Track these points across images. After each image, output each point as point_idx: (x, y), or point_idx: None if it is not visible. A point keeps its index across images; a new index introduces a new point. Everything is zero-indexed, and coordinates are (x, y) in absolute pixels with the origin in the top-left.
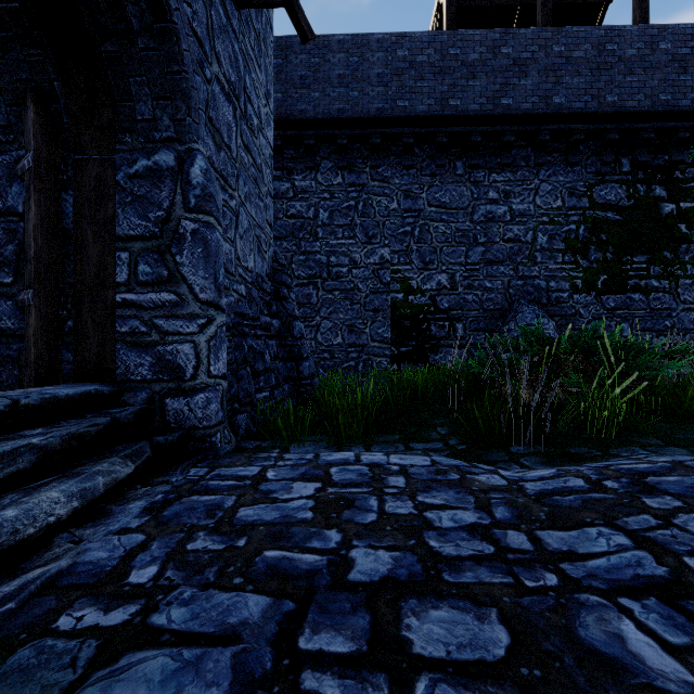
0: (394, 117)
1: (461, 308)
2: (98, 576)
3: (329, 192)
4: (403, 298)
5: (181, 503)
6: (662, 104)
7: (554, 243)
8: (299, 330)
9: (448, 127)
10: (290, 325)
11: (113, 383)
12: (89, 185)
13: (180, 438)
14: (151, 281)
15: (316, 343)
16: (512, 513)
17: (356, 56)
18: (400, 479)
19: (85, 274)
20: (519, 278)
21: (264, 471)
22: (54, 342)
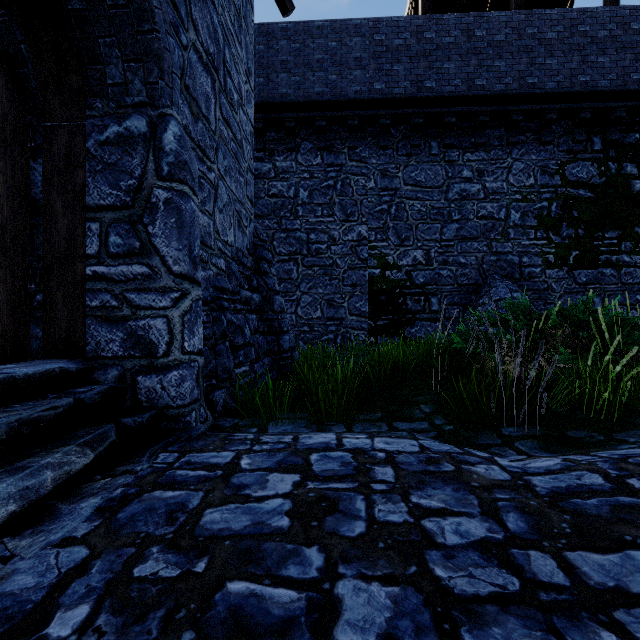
0: (371, 99)
1: (436, 283)
2: (11, 620)
3: (308, 172)
4: (380, 274)
5: (141, 501)
6: (633, 83)
7: (527, 220)
8: (280, 304)
9: (423, 108)
10: (270, 300)
11: (83, 359)
12: (58, 153)
13: (151, 419)
14: (122, 253)
15: (296, 316)
16: (527, 522)
17: (334, 41)
18: (388, 471)
19: (54, 246)
20: (493, 253)
21: (237, 457)
22: (22, 316)
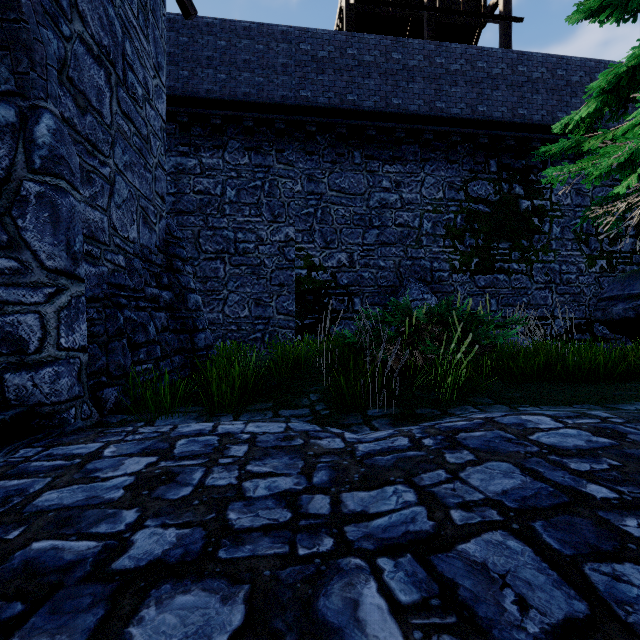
0: (297, 105)
1: (358, 284)
2: None
3: (236, 171)
4: (307, 274)
5: None
6: (520, 117)
7: (437, 229)
8: (195, 302)
9: (346, 119)
10: (184, 298)
11: None
12: None
13: (17, 416)
14: None
15: (223, 315)
16: (330, 476)
17: (261, 44)
18: (243, 448)
19: None
20: (408, 258)
21: (104, 447)
22: None
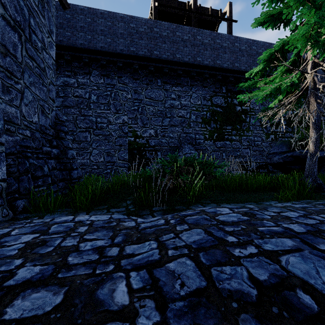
0: (128, 55)
1: (160, 145)
2: None
3: (96, 86)
4: (134, 140)
5: None
6: (236, 67)
7: (198, 119)
8: (72, 154)
9: (153, 63)
10: (65, 152)
11: None
12: None
13: None
14: None
15: (89, 161)
16: (123, 239)
17: (110, 22)
18: (85, 228)
19: None
20: (184, 133)
21: (12, 230)
22: None
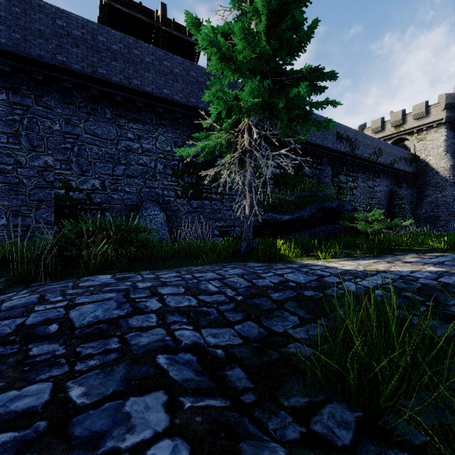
0: (54, 65)
1: (109, 203)
2: None
3: None
4: (65, 193)
5: None
6: None
7: (167, 170)
8: None
9: (98, 85)
10: None
11: None
12: None
13: None
14: None
15: None
16: None
17: (18, 8)
18: None
19: None
20: (147, 187)
21: None
22: None
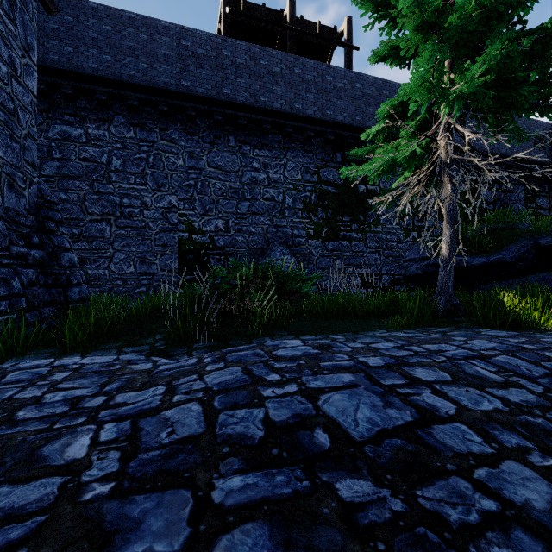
0: (178, 92)
1: (233, 246)
2: None
3: (122, 143)
4: (188, 237)
5: None
6: (357, 122)
7: (297, 204)
8: (69, 260)
9: (222, 109)
10: (57, 256)
11: None
12: None
13: None
14: None
15: (109, 271)
16: (119, 386)
17: (145, 35)
18: (66, 374)
19: None
20: (274, 226)
21: None
22: None
